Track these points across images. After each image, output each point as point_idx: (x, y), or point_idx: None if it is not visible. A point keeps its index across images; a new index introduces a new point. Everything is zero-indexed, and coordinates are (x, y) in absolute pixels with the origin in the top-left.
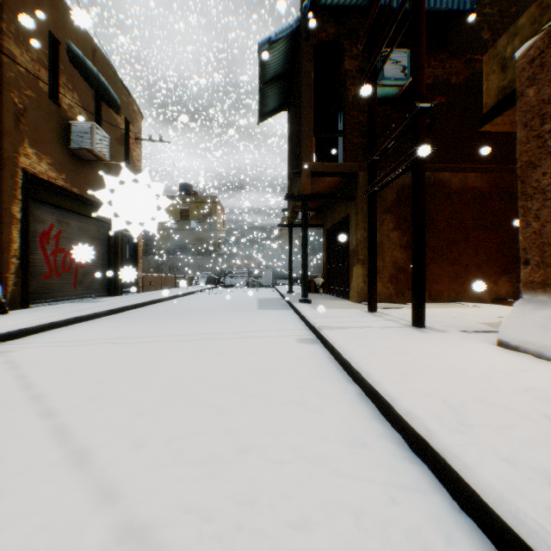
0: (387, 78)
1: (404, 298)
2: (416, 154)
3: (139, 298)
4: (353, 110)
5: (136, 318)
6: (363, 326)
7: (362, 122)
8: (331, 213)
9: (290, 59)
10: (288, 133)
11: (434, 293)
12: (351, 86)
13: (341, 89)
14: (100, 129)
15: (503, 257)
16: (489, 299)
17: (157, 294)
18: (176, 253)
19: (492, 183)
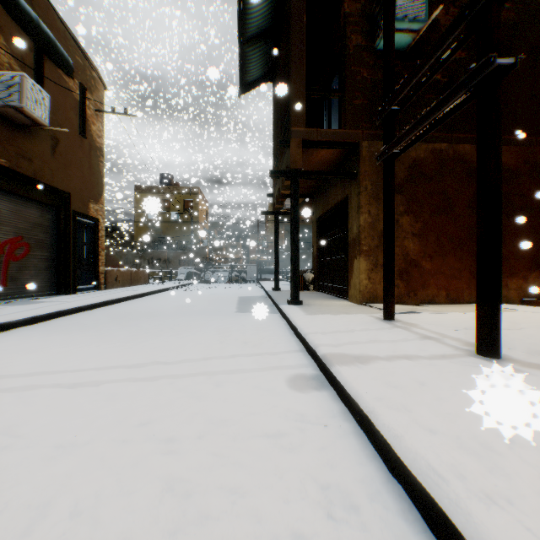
0: (400, 19)
1: (416, 298)
2: (488, 68)
3: (92, 298)
4: (354, 65)
5: (63, 330)
6: (400, 355)
7: (365, 80)
8: (323, 198)
9: (276, 11)
10: (274, 107)
11: (452, 291)
12: (352, 34)
13: (337, 49)
14: (34, 84)
15: (533, 248)
16: (517, 298)
17: (121, 291)
18: (155, 246)
19: (520, 159)
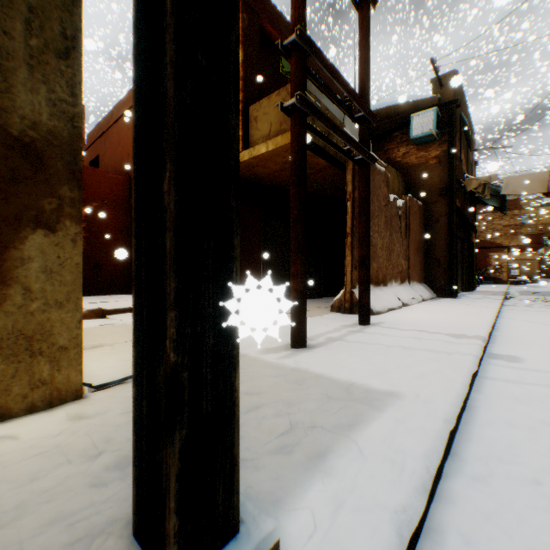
0: None
1: None
2: (374, 164)
3: None
4: None
5: None
6: (424, 330)
7: None
8: None
9: None
10: None
11: None
12: None
13: None
14: None
15: None
16: None
17: None
18: None
19: None
